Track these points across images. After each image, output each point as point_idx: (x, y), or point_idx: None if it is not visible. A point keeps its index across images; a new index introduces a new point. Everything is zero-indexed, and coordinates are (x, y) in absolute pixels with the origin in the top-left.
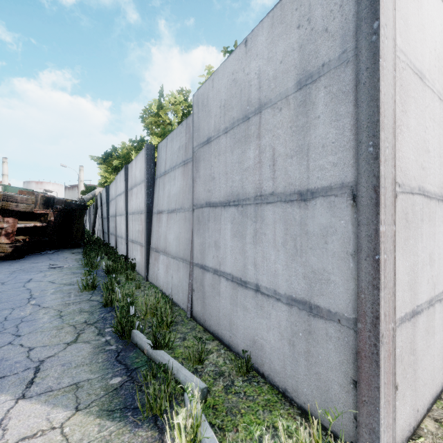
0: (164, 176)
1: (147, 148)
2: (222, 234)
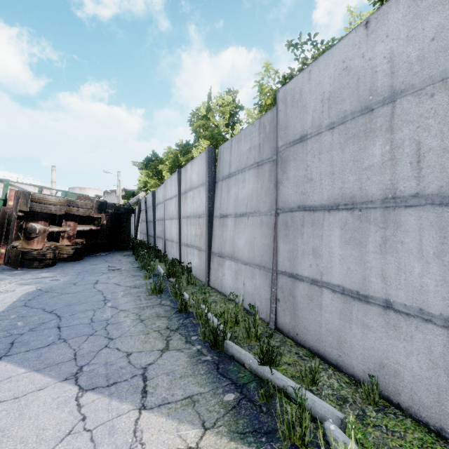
0: (228, 179)
1: (208, 151)
2: (325, 241)
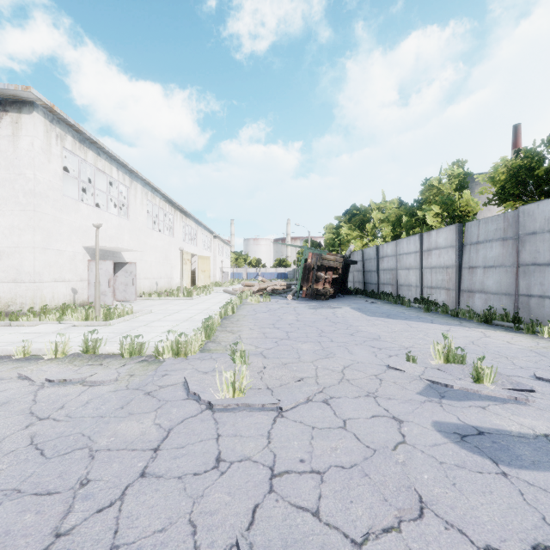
0: (477, 245)
1: (458, 226)
2: (546, 278)
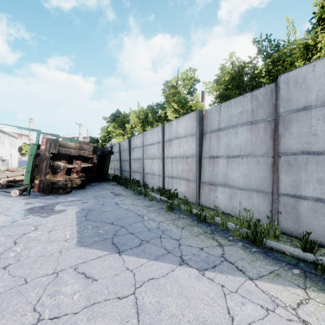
0: (218, 132)
1: (199, 112)
2: None
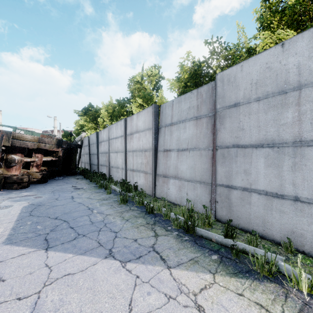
0: (171, 126)
1: (154, 107)
2: (254, 165)
